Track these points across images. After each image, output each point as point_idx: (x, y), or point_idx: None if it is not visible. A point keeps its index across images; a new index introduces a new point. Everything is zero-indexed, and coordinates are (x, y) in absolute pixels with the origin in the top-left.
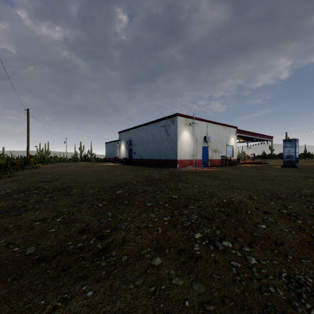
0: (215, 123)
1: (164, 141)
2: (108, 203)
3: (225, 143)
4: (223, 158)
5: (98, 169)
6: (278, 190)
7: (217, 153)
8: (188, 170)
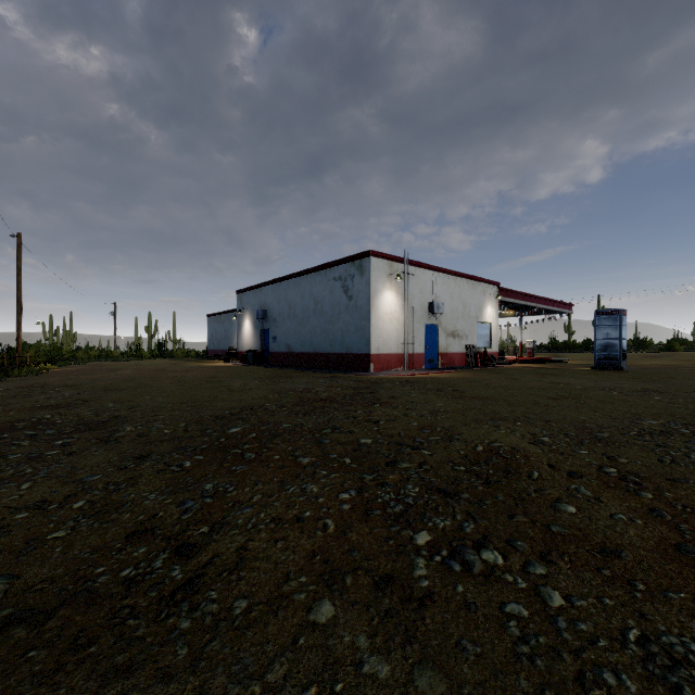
0: (452, 273)
1: (341, 312)
2: (207, 460)
3: (475, 318)
4: (471, 351)
5: (190, 375)
6: (594, 421)
7: (456, 339)
8: (394, 378)
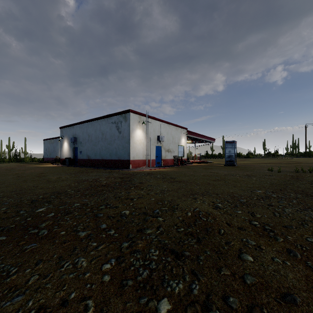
0: (168, 123)
1: (115, 139)
2: (8, 240)
3: (177, 143)
4: (176, 158)
5: (27, 172)
6: (236, 193)
7: (169, 153)
8: (141, 172)
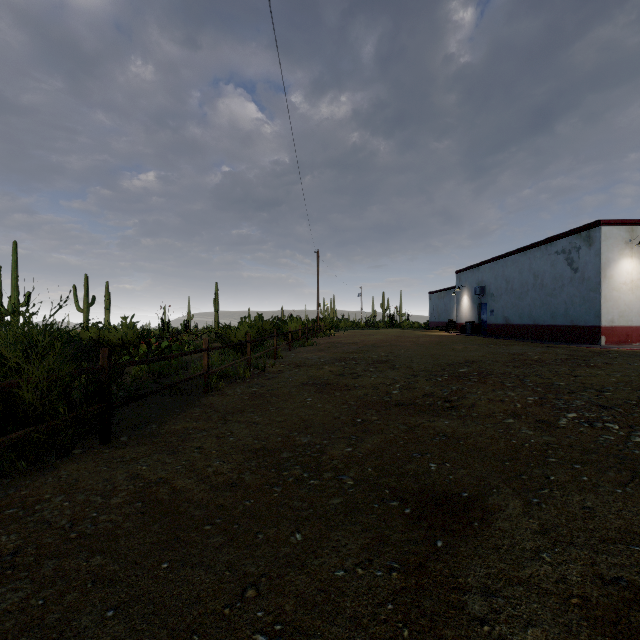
0: None
1: (564, 285)
2: (450, 379)
3: None
4: None
5: (421, 340)
6: None
7: None
8: (627, 351)
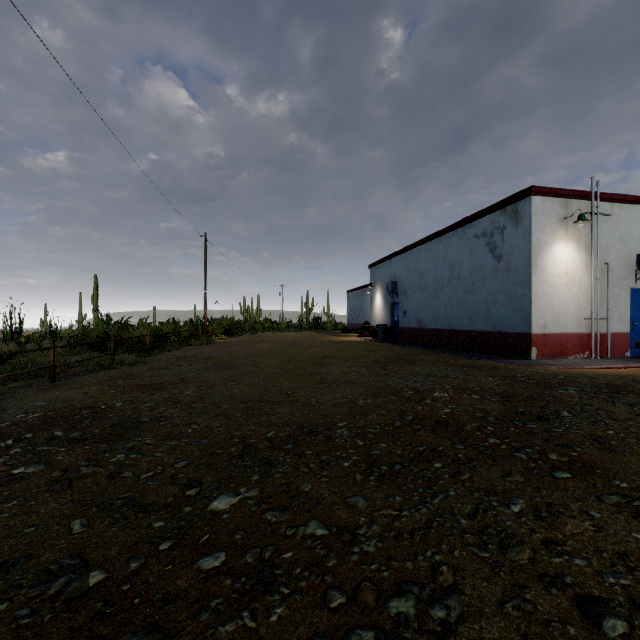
0: None
1: (485, 278)
2: None
3: None
4: None
5: (307, 352)
6: None
7: None
8: (578, 376)
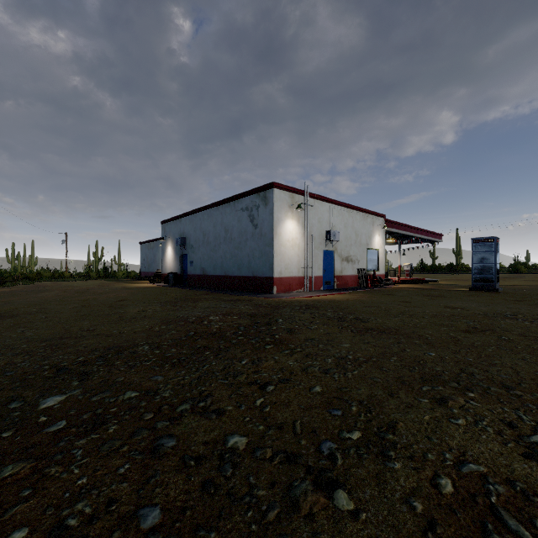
0: (346, 206)
1: (248, 239)
2: None
3: (365, 245)
4: (362, 274)
5: (102, 298)
6: None
7: (350, 263)
8: (294, 301)
